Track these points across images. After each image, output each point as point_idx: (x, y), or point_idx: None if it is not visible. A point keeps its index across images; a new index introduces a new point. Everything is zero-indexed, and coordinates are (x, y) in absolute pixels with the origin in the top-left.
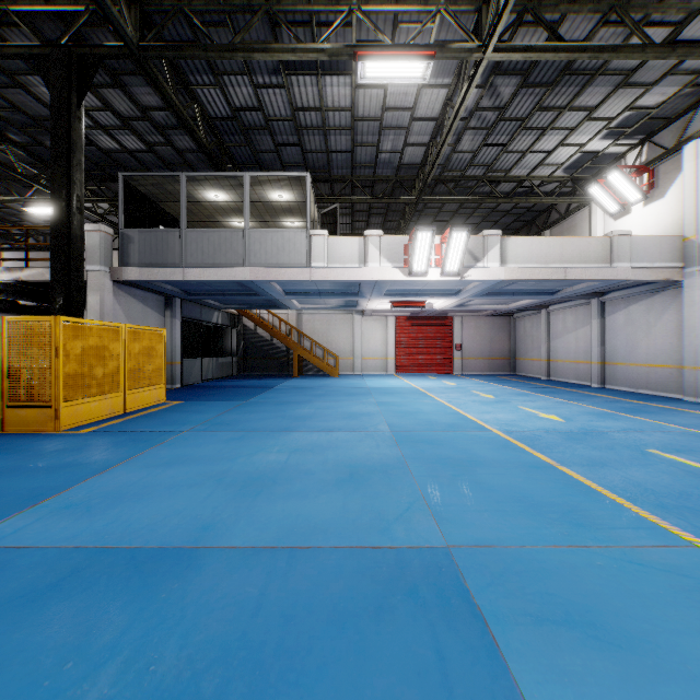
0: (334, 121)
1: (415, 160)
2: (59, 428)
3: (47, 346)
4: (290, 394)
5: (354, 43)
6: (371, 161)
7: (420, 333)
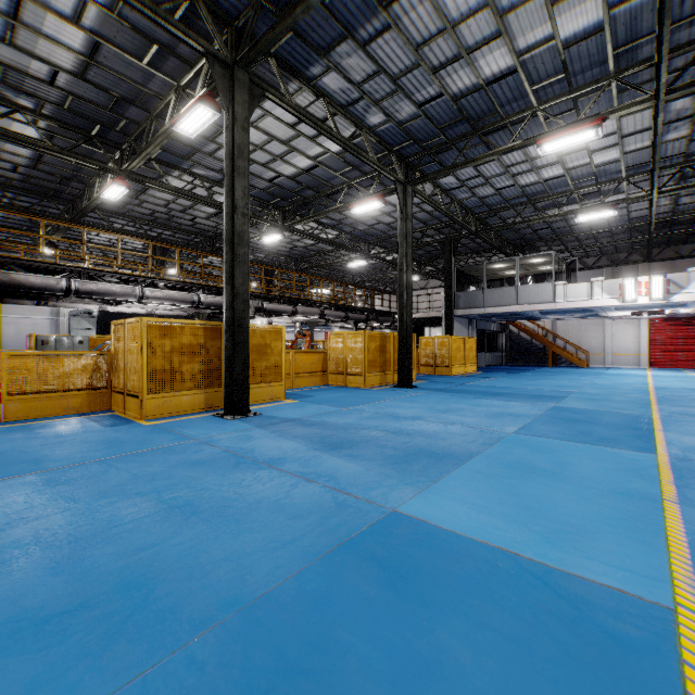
0: (571, 216)
1: (642, 214)
2: (451, 374)
3: (447, 346)
4: (543, 372)
5: (576, 197)
6: (604, 222)
7: (678, 332)
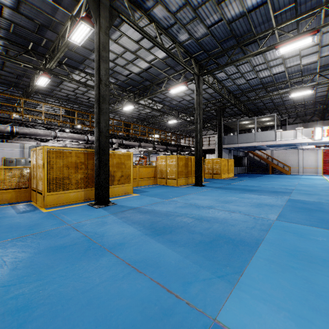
0: (284, 95)
1: (322, 94)
2: (221, 178)
3: (219, 163)
4: (269, 177)
5: (289, 84)
6: (301, 99)
7: None
